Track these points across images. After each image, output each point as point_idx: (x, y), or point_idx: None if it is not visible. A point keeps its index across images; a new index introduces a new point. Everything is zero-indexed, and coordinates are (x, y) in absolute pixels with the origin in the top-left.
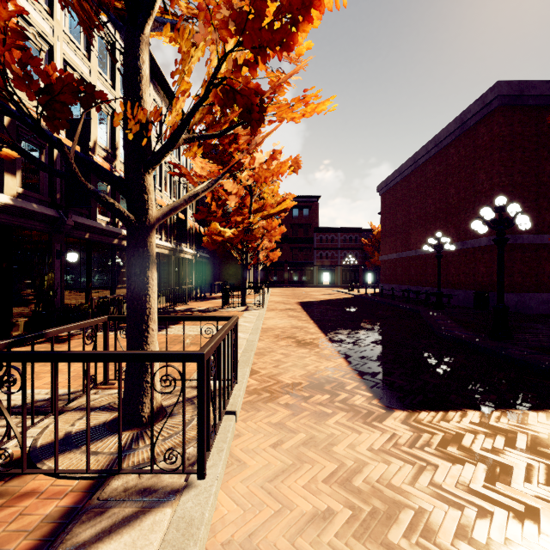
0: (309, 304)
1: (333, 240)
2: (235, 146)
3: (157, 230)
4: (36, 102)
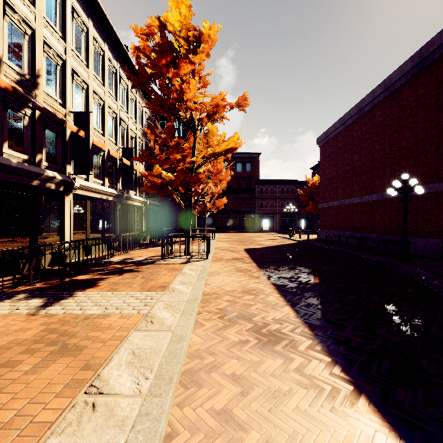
0: (257, 252)
1: (272, 191)
2: (174, 70)
3: (99, 175)
4: None
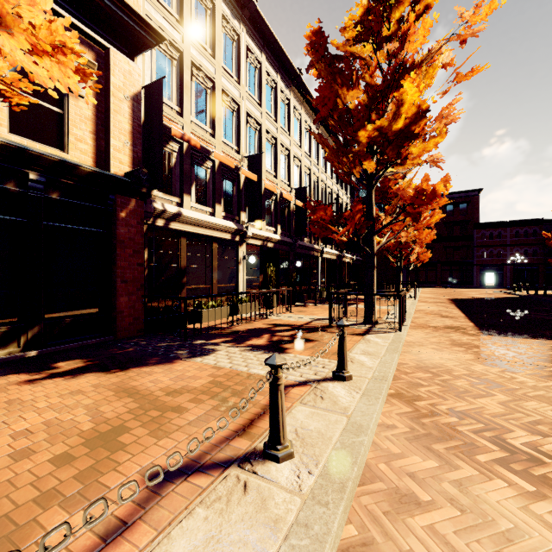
0: (460, 300)
1: (500, 235)
2: (393, 181)
3: None
4: (284, 184)
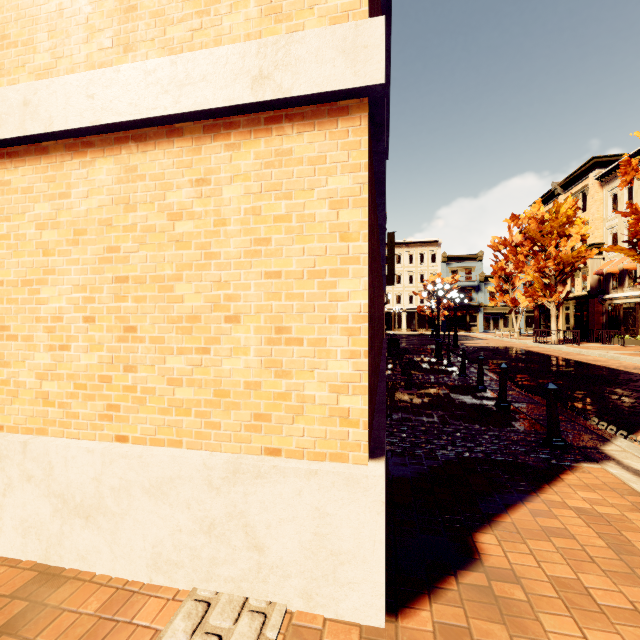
0: None
1: None
2: None
3: None
4: None
